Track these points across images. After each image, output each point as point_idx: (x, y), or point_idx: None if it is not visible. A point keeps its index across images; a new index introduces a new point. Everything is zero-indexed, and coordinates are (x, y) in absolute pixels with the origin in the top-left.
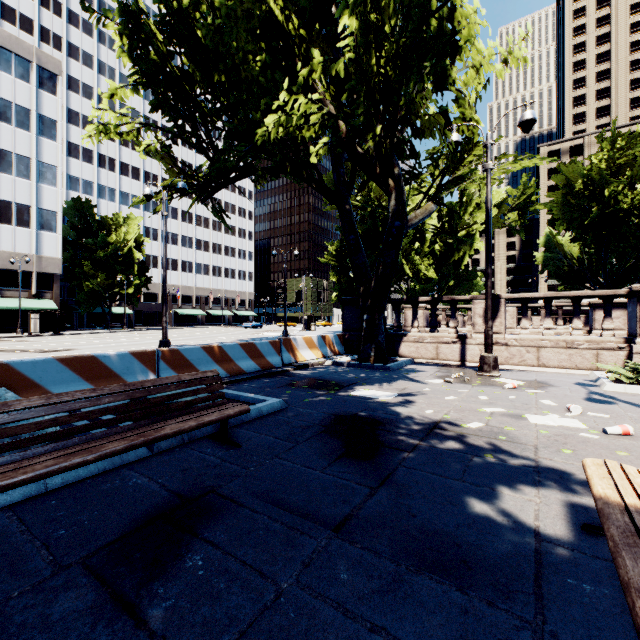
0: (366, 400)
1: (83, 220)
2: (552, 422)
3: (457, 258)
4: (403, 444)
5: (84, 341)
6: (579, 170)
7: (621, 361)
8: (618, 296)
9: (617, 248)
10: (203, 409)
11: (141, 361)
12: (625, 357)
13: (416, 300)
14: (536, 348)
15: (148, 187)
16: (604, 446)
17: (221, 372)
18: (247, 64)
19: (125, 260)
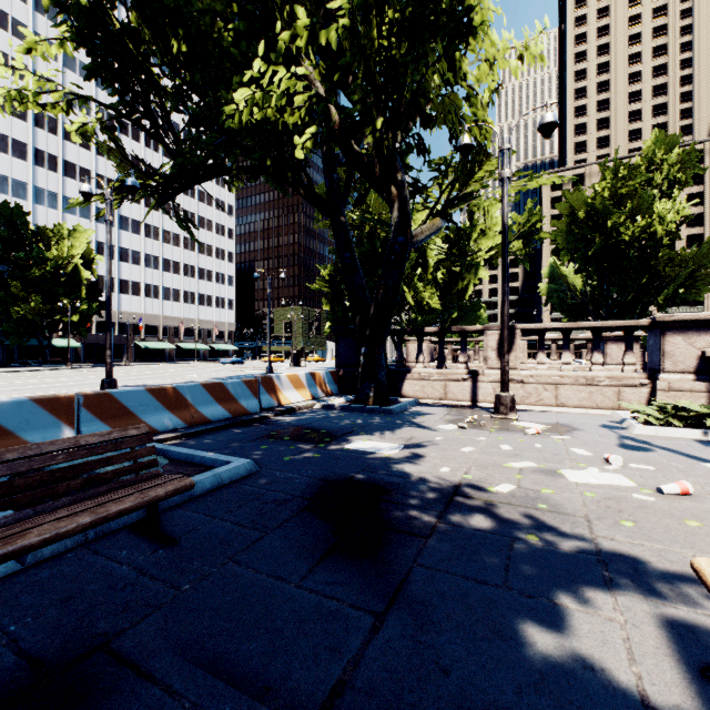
0: (365, 456)
1: (12, 229)
2: (595, 479)
3: (461, 288)
4: (417, 524)
5: (6, 381)
6: (583, 198)
7: (644, 399)
8: (640, 327)
9: (619, 281)
10: (117, 488)
11: (50, 411)
12: (648, 395)
13: (421, 331)
14: (554, 385)
15: (86, 183)
16: (667, 513)
17: (175, 422)
18: (214, 28)
19: (69, 281)
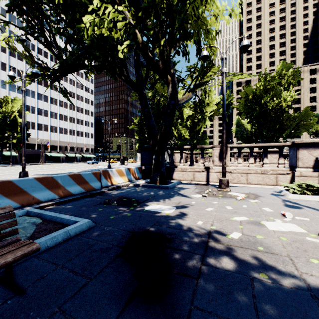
0: (155, 214)
1: None
2: (282, 228)
3: (198, 129)
4: (189, 266)
5: None
6: (251, 90)
7: (288, 180)
8: (286, 146)
9: (266, 127)
10: None
11: None
12: (290, 178)
13: (182, 147)
14: (246, 174)
15: (12, 71)
16: None
17: (52, 195)
18: None
19: (11, 123)
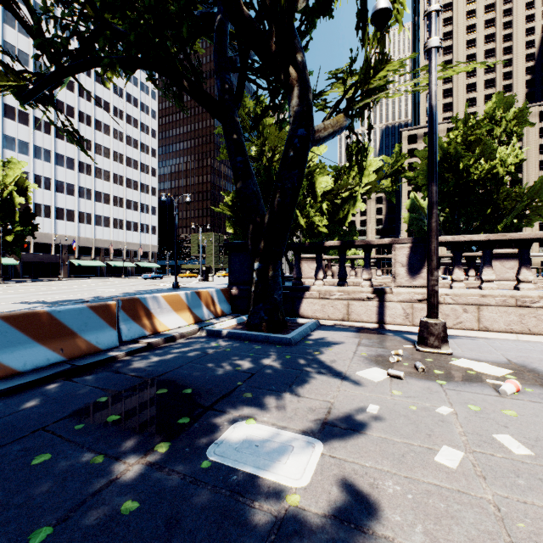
0: (242, 504)
1: None
2: None
3: (342, 216)
4: None
5: None
6: (440, 144)
7: None
8: None
9: (466, 212)
10: None
11: None
12: None
13: (321, 245)
14: (476, 306)
15: None
16: None
17: None
18: None
19: (4, 206)
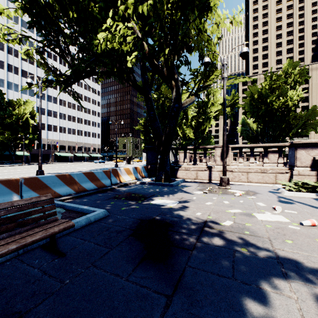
0: (160, 207)
1: None
2: (270, 218)
3: (203, 129)
4: (186, 243)
5: None
6: (257, 89)
7: (287, 179)
8: (285, 146)
9: (272, 126)
10: (34, 227)
11: (7, 186)
12: (289, 177)
13: (186, 148)
14: (246, 173)
15: (29, 78)
16: (307, 235)
17: (70, 191)
18: (89, 5)
19: (24, 125)
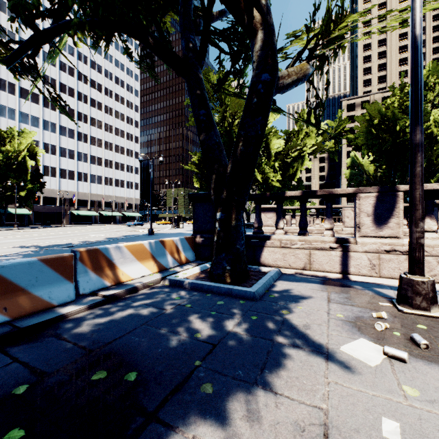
0: None
1: None
2: None
3: (291, 173)
4: None
5: None
6: (379, 109)
7: None
8: None
9: (402, 168)
10: None
11: None
12: None
13: (282, 195)
14: None
15: None
16: None
17: None
18: None
19: (18, 168)
